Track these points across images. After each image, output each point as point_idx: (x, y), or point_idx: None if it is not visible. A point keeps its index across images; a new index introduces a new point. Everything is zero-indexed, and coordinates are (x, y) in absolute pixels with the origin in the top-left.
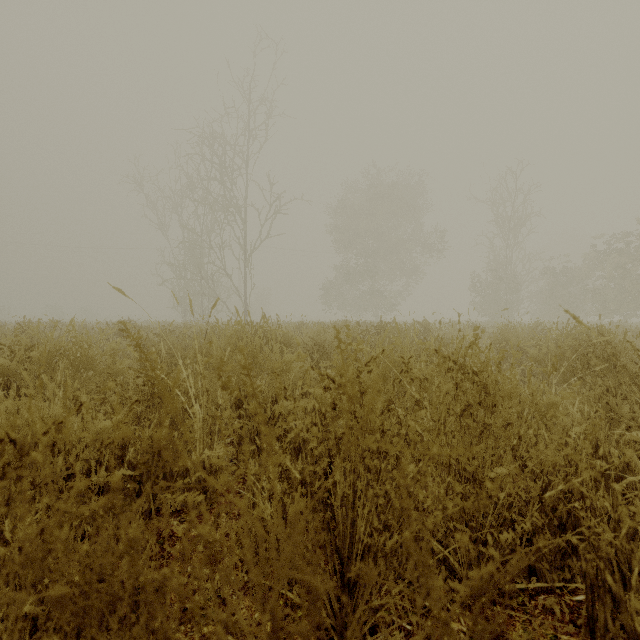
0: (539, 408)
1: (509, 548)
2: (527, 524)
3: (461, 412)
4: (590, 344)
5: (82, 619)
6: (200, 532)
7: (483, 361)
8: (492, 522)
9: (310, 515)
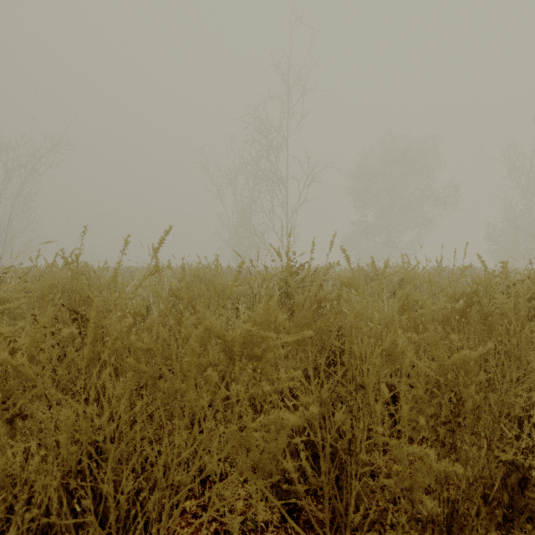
0: None
1: None
2: None
3: None
4: None
5: None
6: None
7: None
8: None
9: None
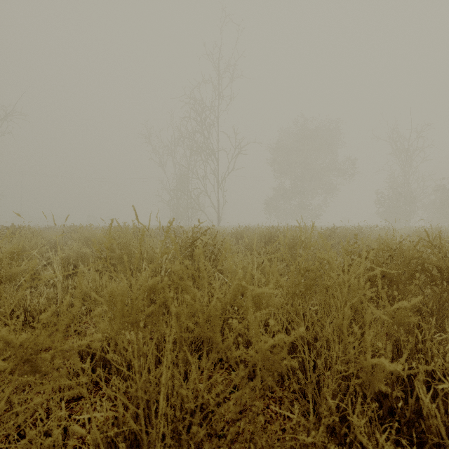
0: None
1: None
2: None
3: None
4: None
5: (412, 274)
6: (433, 261)
7: (438, 244)
8: None
9: (389, 290)
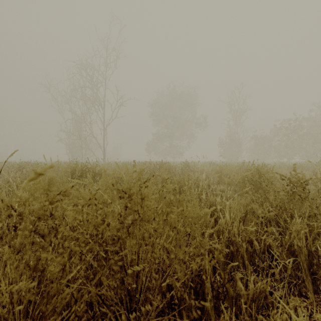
0: (199, 216)
1: (148, 317)
2: (149, 306)
3: (129, 225)
4: (251, 175)
5: None
6: None
7: (160, 189)
8: (142, 298)
9: None
